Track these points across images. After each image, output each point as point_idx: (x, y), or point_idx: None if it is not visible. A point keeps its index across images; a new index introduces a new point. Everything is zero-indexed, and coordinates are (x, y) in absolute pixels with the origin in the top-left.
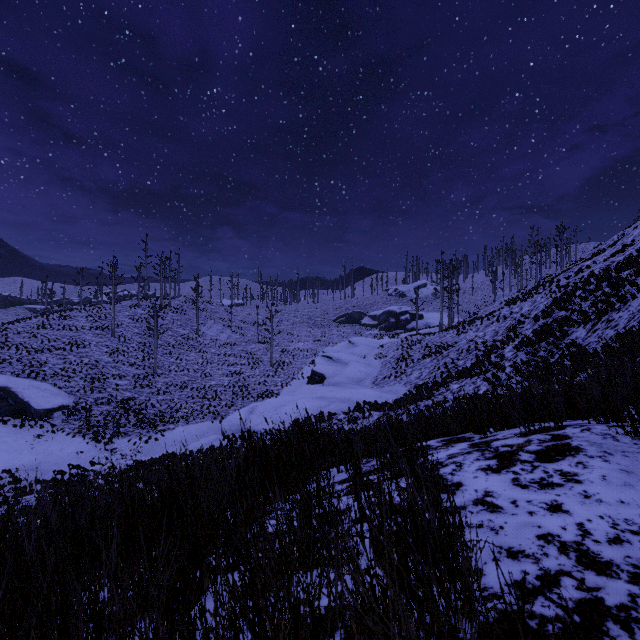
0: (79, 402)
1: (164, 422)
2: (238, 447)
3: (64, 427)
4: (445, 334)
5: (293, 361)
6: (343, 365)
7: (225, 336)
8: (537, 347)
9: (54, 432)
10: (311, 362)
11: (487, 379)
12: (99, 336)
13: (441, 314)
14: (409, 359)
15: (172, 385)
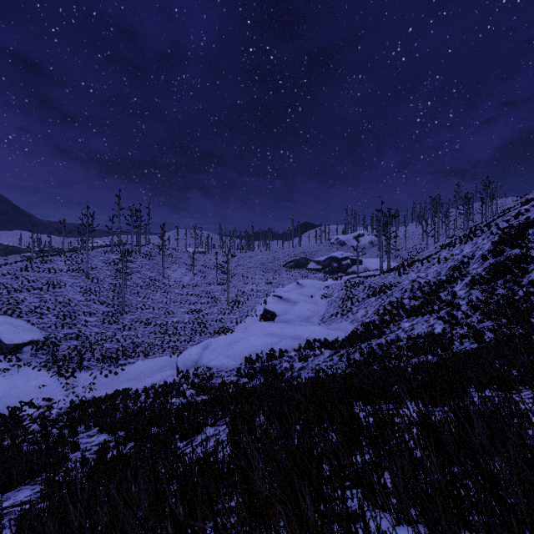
0: (49, 337)
1: (126, 356)
2: (183, 390)
3: (31, 361)
4: (386, 275)
5: (247, 300)
6: (292, 304)
7: (188, 278)
8: (493, 285)
9: (20, 366)
10: (263, 301)
11: (442, 317)
12: (74, 278)
13: (381, 258)
14: (354, 298)
15: (137, 322)
